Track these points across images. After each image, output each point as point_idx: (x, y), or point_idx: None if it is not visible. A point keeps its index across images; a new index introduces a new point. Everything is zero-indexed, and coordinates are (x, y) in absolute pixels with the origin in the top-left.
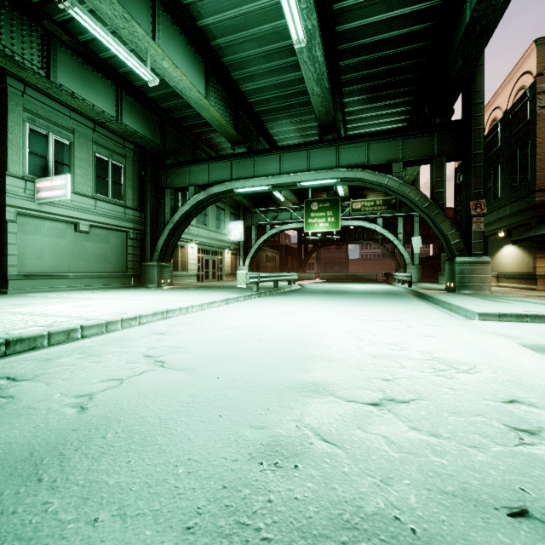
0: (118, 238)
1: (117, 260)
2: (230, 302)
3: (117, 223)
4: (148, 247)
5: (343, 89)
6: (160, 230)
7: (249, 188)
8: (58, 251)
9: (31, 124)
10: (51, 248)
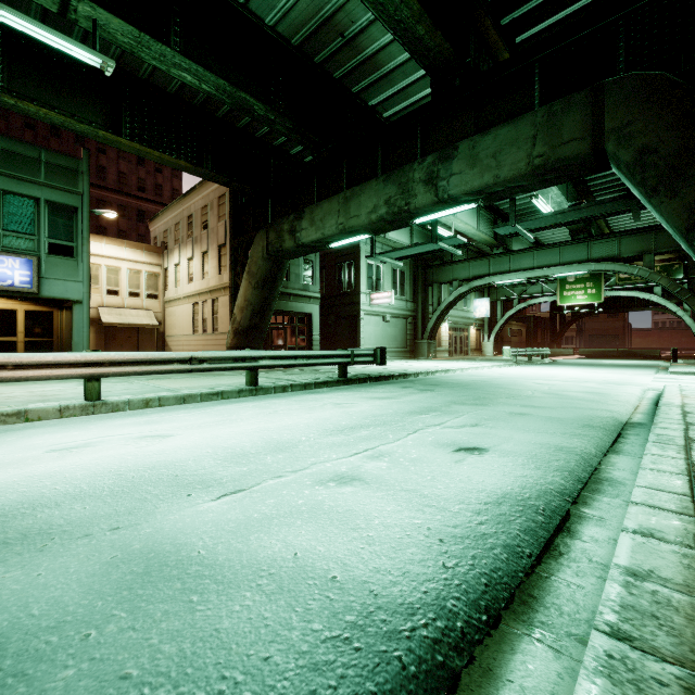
0: (402, 324)
1: (401, 339)
2: (501, 367)
3: (402, 313)
4: (419, 329)
5: (594, 194)
6: (427, 315)
7: (506, 281)
8: (376, 335)
9: (368, 260)
10: (374, 333)
